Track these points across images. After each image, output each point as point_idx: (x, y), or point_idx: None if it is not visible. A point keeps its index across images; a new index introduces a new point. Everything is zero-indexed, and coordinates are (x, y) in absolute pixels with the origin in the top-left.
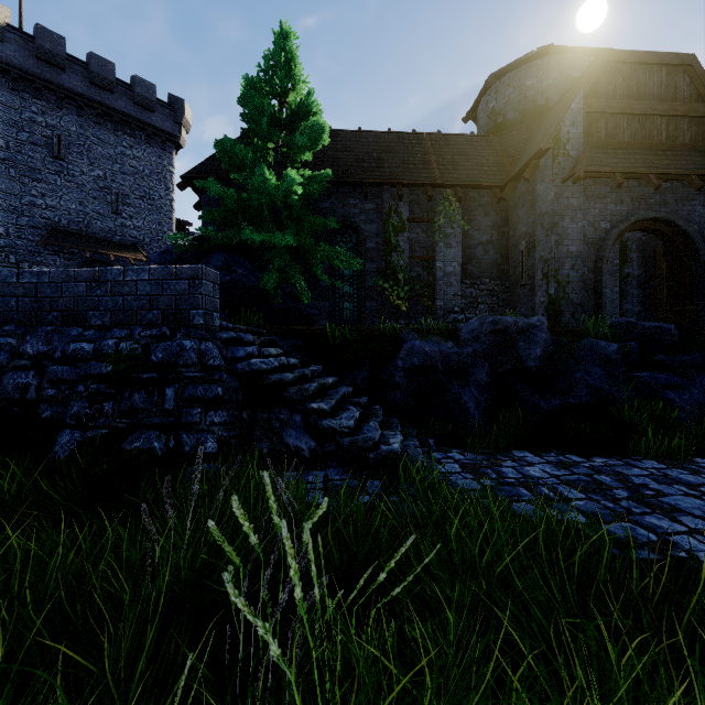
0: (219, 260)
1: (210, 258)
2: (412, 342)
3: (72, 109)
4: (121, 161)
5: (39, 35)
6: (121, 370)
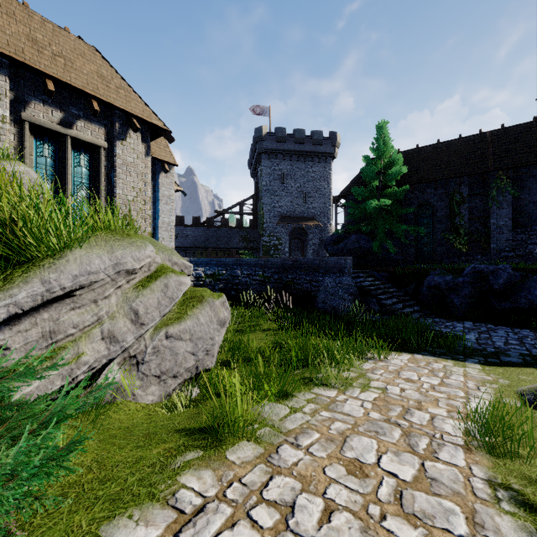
0: (354, 238)
1: (350, 237)
2: (429, 276)
3: (288, 158)
4: (307, 176)
5: (277, 132)
6: (329, 284)
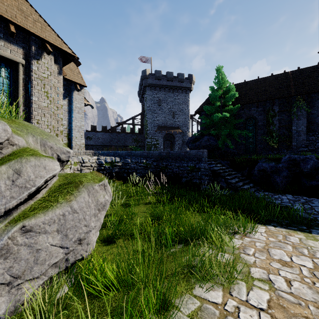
0: (206, 138)
1: (203, 138)
2: (259, 163)
3: (162, 90)
4: (174, 101)
5: (156, 73)
6: (191, 169)
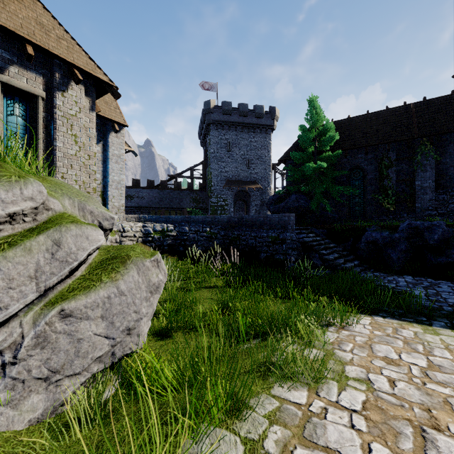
0: (294, 197)
1: (290, 197)
2: (367, 232)
3: (233, 129)
4: (250, 145)
5: (223, 105)
6: (273, 240)
